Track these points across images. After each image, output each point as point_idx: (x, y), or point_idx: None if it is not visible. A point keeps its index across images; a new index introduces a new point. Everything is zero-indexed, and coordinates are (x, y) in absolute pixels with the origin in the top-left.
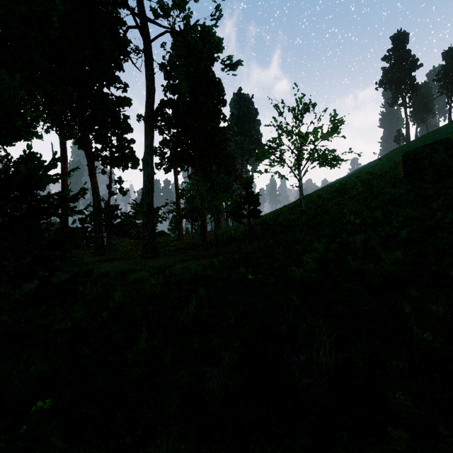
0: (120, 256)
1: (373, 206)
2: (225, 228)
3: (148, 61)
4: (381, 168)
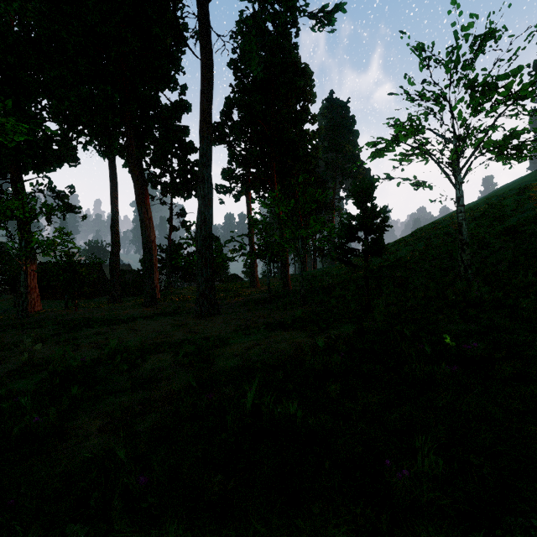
0: (172, 309)
1: None
2: (312, 271)
3: (204, 29)
4: None
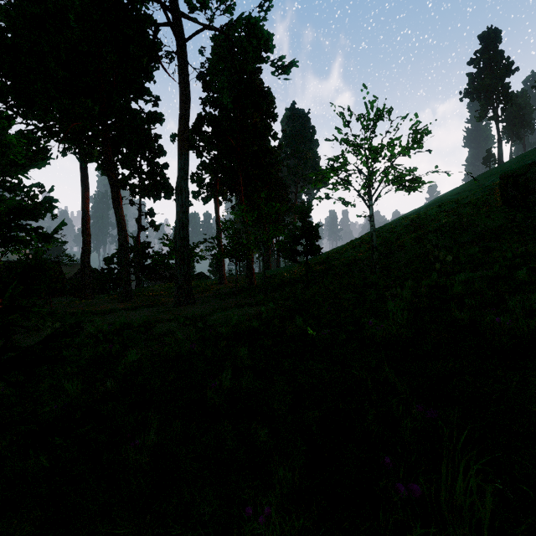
0: (150, 303)
1: (463, 241)
2: (276, 269)
3: (183, 65)
4: (470, 194)
